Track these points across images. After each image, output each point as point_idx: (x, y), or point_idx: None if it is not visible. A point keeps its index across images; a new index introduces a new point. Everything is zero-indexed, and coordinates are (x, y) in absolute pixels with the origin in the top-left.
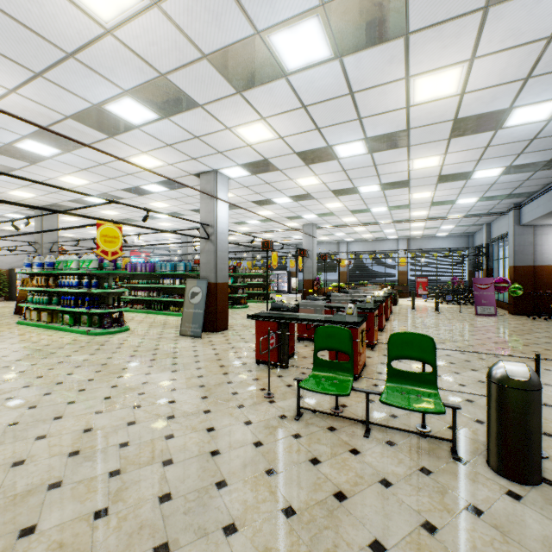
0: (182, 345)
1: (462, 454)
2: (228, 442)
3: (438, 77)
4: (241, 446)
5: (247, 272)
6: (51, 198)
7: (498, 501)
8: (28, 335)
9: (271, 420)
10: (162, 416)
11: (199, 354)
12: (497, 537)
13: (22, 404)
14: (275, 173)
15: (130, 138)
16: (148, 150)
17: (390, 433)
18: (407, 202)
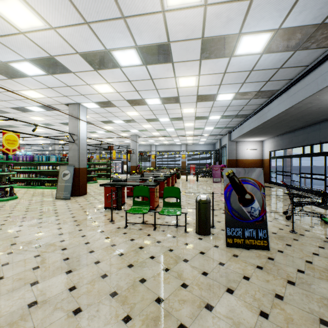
0: (58, 204)
1: (188, 230)
2: (93, 239)
3: (187, 79)
4: (99, 239)
5: (96, 161)
6: None
7: (195, 241)
8: None
9: (113, 229)
10: (56, 234)
11: (71, 207)
12: (191, 249)
13: None
14: (114, 108)
15: (24, 81)
16: (35, 88)
17: (164, 228)
18: (183, 127)
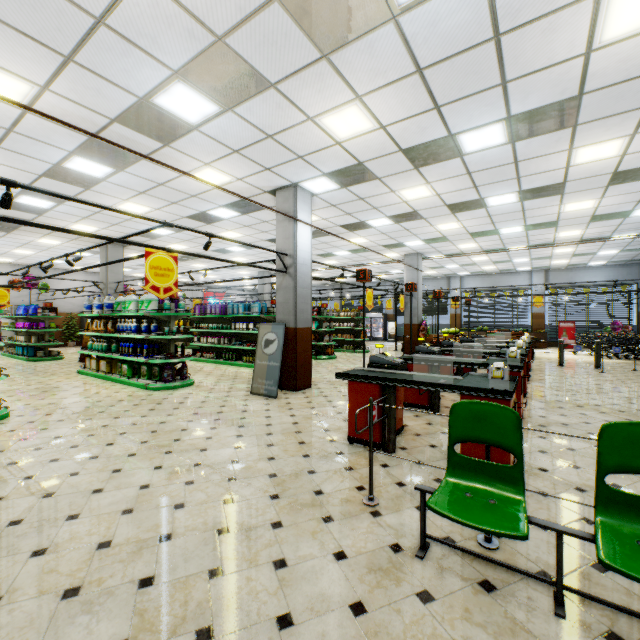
0: (252, 408)
1: None
2: (306, 596)
3: None
4: (328, 610)
5: (334, 314)
6: (114, 232)
7: None
8: (83, 387)
9: (377, 553)
10: (211, 527)
11: (272, 423)
12: None
13: (39, 489)
14: (372, 184)
15: (189, 145)
16: (212, 161)
17: (606, 611)
18: (555, 217)
